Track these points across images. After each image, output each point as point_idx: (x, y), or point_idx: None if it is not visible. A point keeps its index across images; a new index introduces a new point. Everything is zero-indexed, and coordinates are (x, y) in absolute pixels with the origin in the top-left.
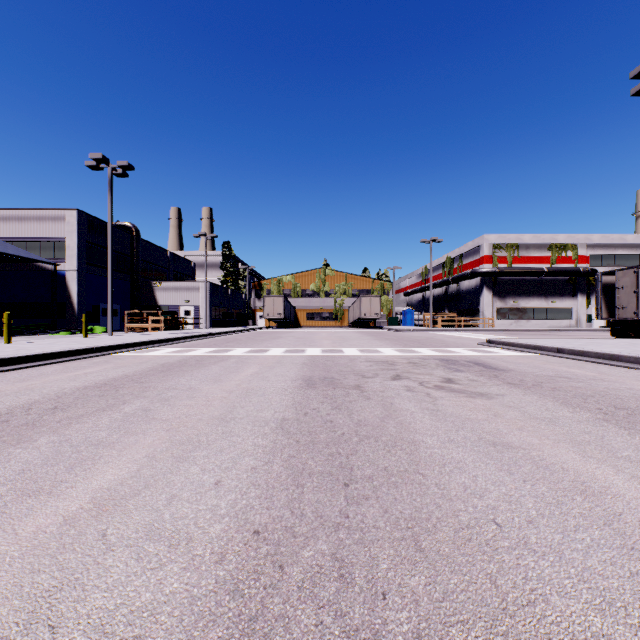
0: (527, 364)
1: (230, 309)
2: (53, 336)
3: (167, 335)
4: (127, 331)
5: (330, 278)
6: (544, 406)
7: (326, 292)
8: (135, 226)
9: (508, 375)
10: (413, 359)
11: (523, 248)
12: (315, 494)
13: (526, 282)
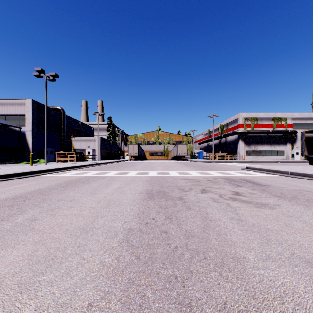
0: (276, 181)
1: (111, 151)
2: (17, 164)
3: (76, 164)
4: (57, 162)
5: (161, 135)
6: None
7: (159, 142)
8: (62, 108)
9: (271, 189)
10: (209, 178)
11: (259, 120)
12: None
13: (261, 137)
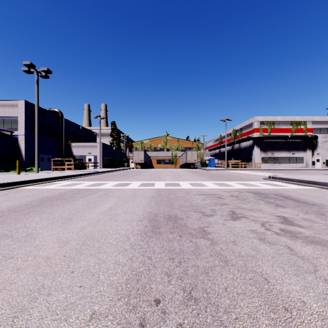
0: (324, 197)
1: (114, 158)
2: (5, 173)
3: (72, 173)
4: (53, 170)
5: (169, 141)
6: None
7: (167, 149)
8: (60, 111)
9: None
10: (232, 192)
11: (276, 124)
12: None
13: (278, 143)
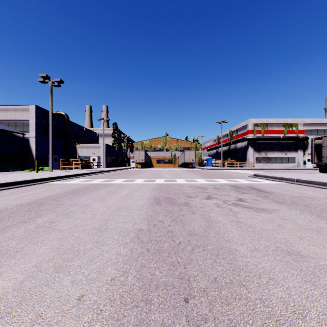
0: (281, 189)
1: (116, 158)
2: (21, 172)
3: (81, 171)
4: (61, 169)
5: (168, 141)
6: (307, 219)
7: (166, 149)
8: (66, 114)
9: (274, 196)
10: (216, 185)
11: (269, 126)
12: (160, 313)
13: (271, 143)
